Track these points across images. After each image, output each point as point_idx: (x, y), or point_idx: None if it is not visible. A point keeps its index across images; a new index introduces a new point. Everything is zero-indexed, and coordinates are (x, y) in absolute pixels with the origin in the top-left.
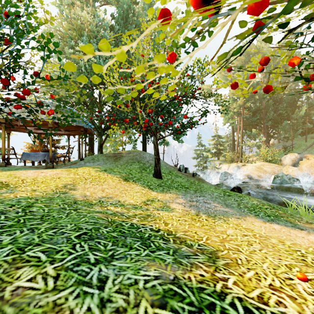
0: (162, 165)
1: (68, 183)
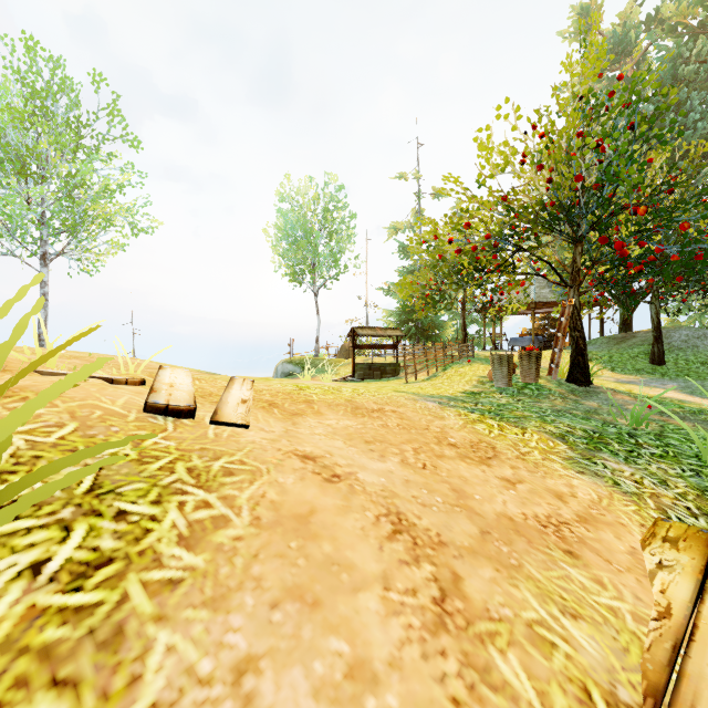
0: (705, 349)
1: None
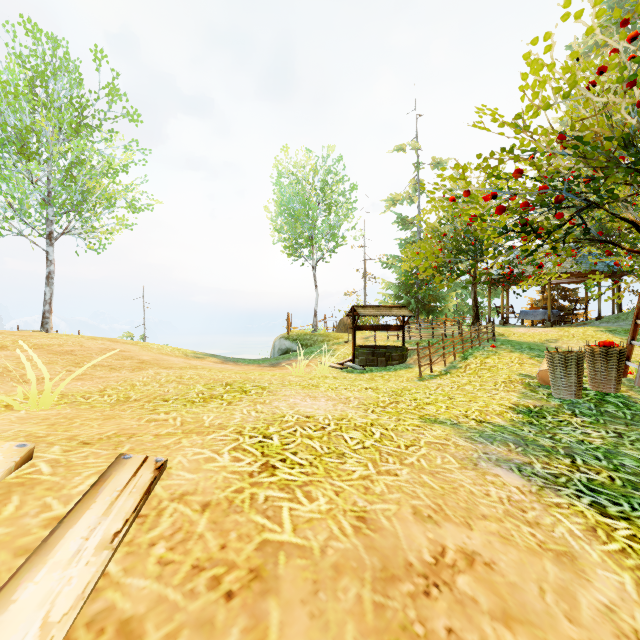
0: None
1: (552, 338)
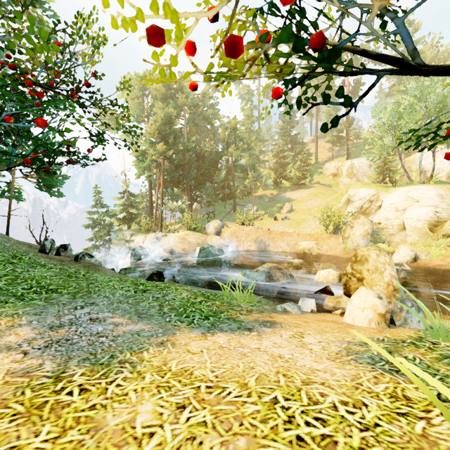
0: None
1: None
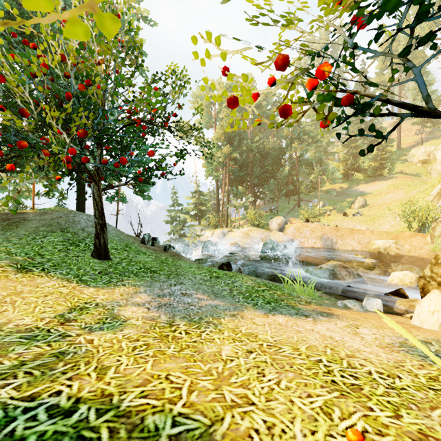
0: (111, 234)
1: None
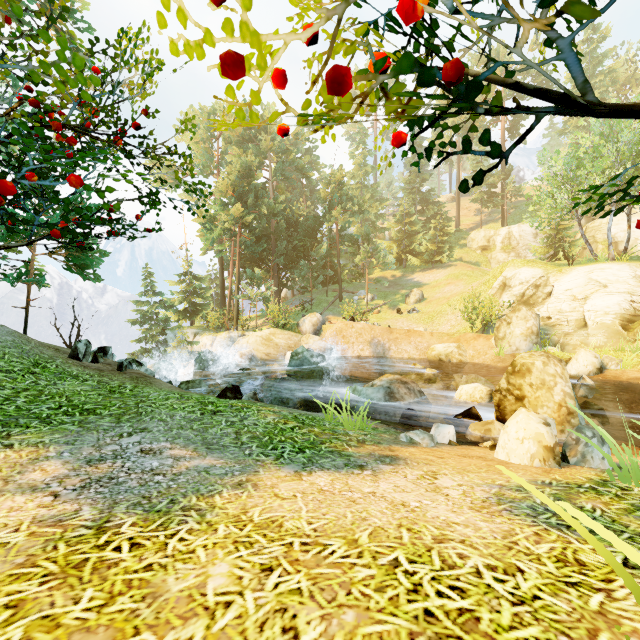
0: (1, 343)
1: None
